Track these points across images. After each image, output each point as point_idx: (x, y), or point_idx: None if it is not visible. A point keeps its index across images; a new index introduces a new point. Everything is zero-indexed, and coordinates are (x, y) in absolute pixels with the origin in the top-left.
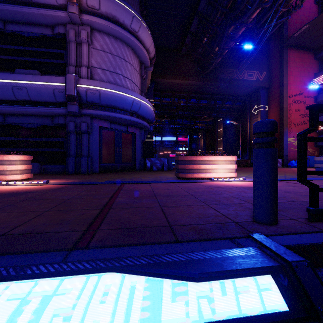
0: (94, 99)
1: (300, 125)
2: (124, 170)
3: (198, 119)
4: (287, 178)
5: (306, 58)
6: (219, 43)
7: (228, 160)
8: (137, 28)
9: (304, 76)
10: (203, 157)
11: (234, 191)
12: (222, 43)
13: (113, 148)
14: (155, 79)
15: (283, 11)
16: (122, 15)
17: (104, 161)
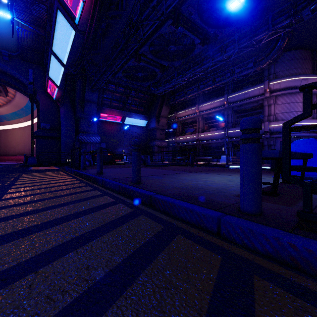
0: (277, 130)
1: None
2: None
3: None
4: None
5: None
6: None
7: None
8: (305, 83)
9: None
10: None
11: None
12: None
13: None
14: None
15: None
16: (294, 84)
17: None
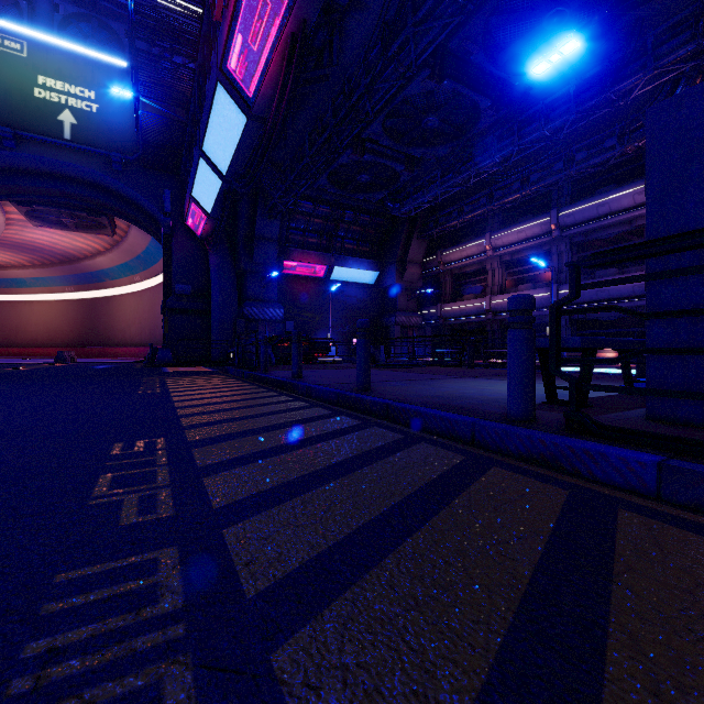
0: None
1: None
2: None
3: None
4: None
5: None
6: None
7: None
8: None
9: None
10: None
11: None
12: None
13: None
14: None
15: None
16: None
17: None
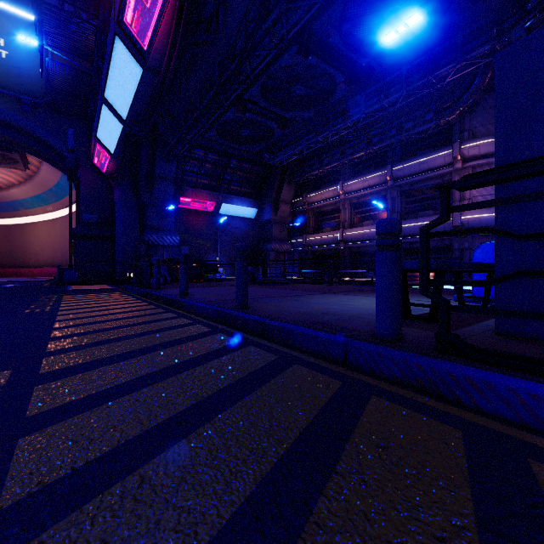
0: (474, 224)
1: None
2: None
3: None
4: None
5: None
6: None
7: None
8: None
9: None
10: None
11: None
12: None
13: None
14: None
15: None
16: None
17: None
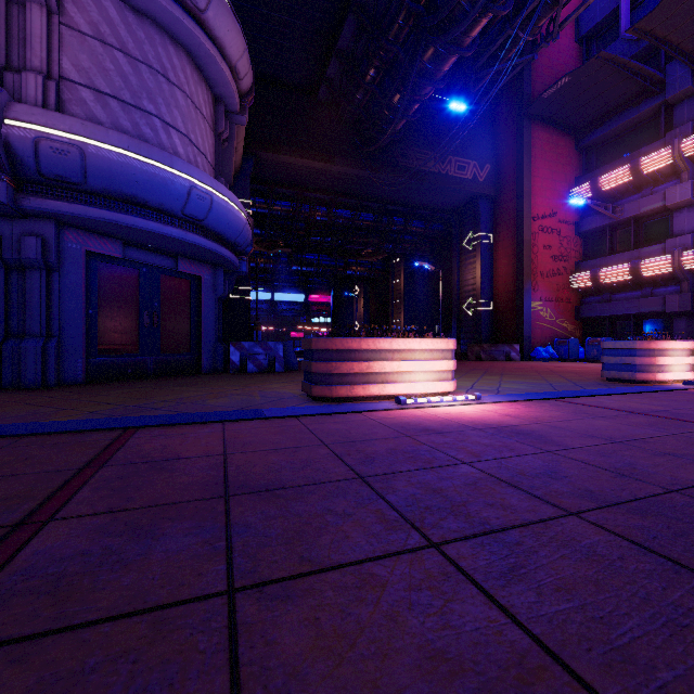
0: (65, 169)
1: (552, 278)
2: (167, 374)
3: (354, 257)
4: (560, 390)
5: (561, 145)
6: (402, 84)
7: (437, 350)
8: None
9: (559, 180)
10: (378, 341)
11: (480, 447)
12: (410, 83)
13: (135, 315)
14: (256, 152)
15: (526, 41)
16: None
17: (104, 349)
